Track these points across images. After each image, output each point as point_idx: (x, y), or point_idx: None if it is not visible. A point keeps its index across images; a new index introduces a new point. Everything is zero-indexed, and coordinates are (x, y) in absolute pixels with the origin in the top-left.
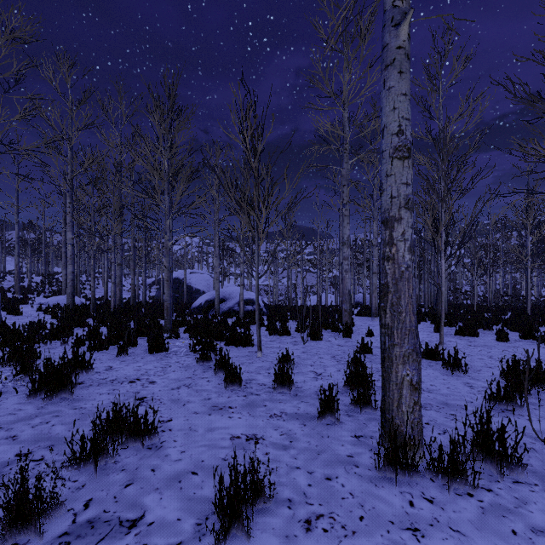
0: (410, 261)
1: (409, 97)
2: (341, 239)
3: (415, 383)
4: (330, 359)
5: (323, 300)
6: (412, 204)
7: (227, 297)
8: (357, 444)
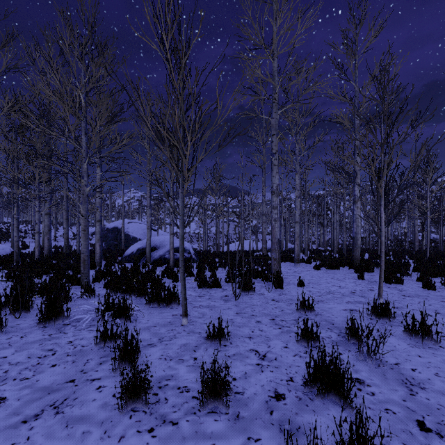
0: None
1: None
2: (264, 192)
3: None
4: (270, 325)
5: (245, 245)
6: None
7: (159, 245)
8: None
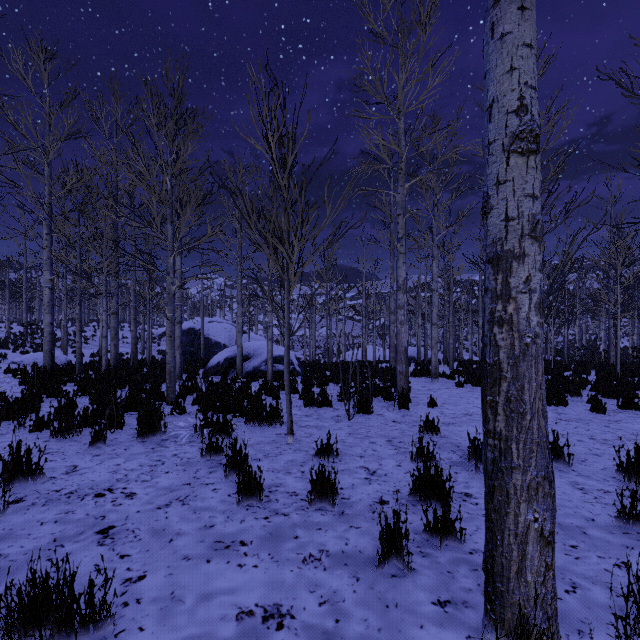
0: (538, 326)
1: (535, 51)
2: (393, 282)
3: (548, 534)
4: (386, 445)
5: (369, 353)
6: (541, 231)
7: (252, 354)
8: (444, 624)
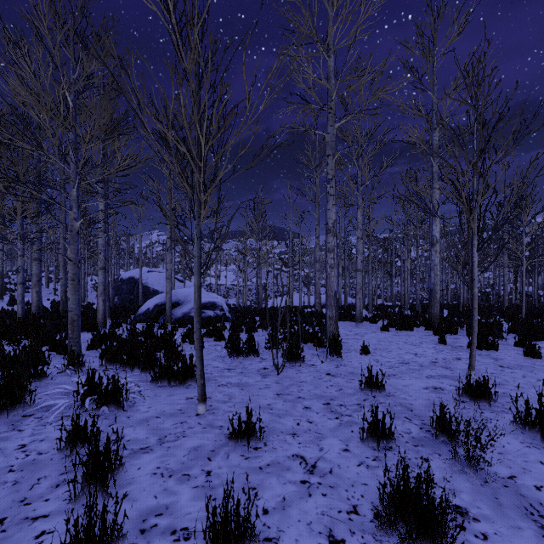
0: None
1: None
2: (318, 233)
3: None
4: (324, 412)
5: (294, 300)
6: None
7: (183, 300)
8: None
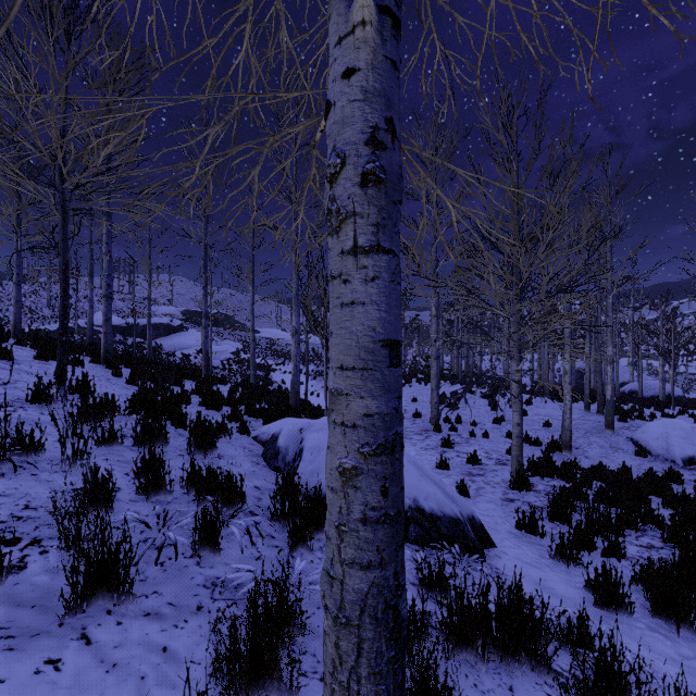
0: None
1: None
2: None
3: None
4: None
5: None
6: None
7: (648, 387)
8: None
